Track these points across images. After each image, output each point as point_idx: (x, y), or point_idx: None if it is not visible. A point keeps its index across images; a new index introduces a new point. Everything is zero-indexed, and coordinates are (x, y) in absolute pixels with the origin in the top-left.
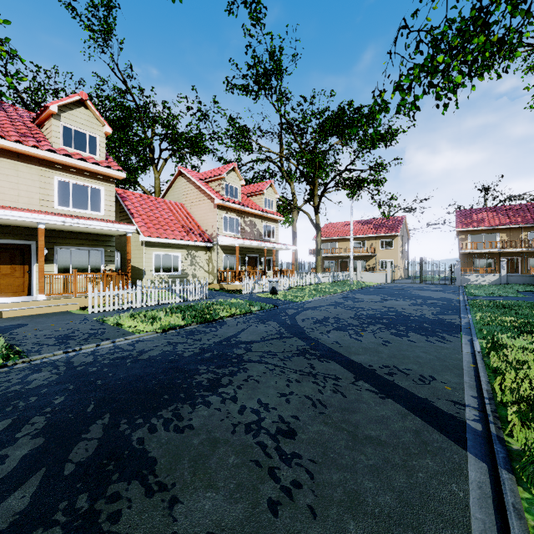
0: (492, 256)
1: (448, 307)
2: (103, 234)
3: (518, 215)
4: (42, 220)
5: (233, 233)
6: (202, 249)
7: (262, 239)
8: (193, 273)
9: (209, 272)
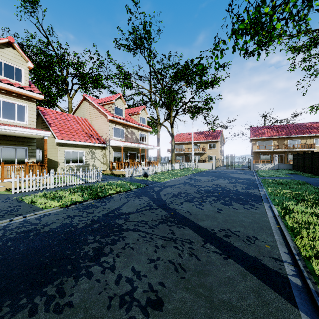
0: (269, 153)
1: (250, 184)
2: (27, 137)
3: (283, 131)
4: None
5: (119, 138)
6: (99, 148)
7: (138, 142)
8: (93, 163)
9: (103, 163)
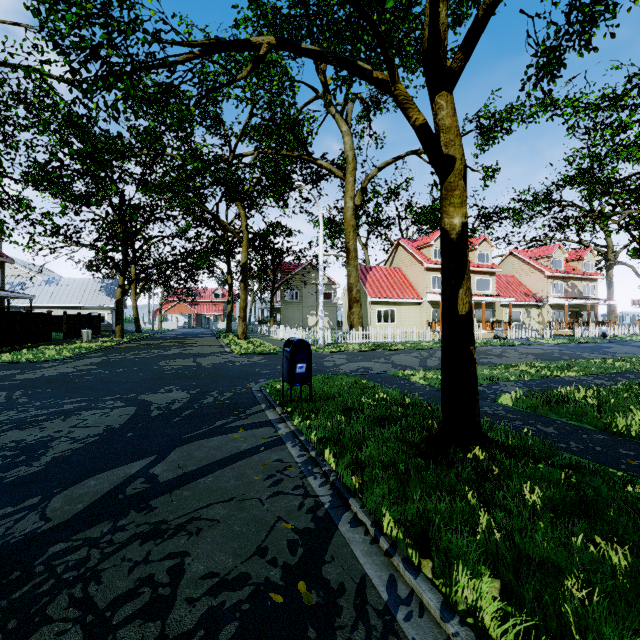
0: None
1: None
2: (491, 302)
3: None
4: (484, 300)
5: (558, 294)
6: (534, 307)
7: (582, 297)
8: (528, 323)
9: (538, 323)
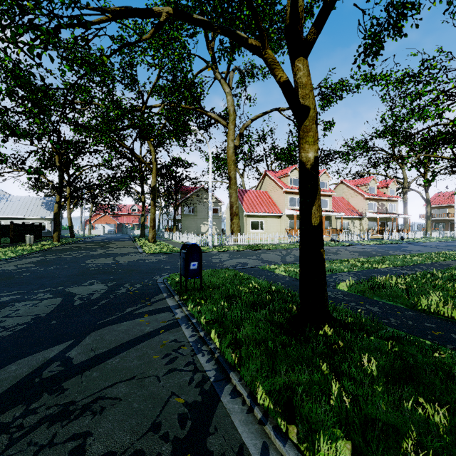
0: None
1: None
2: (328, 216)
3: None
4: (324, 214)
5: (372, 210)
6: (357, 219)
7: (388, 212)
8: (353, 230)
9: (360, 230)
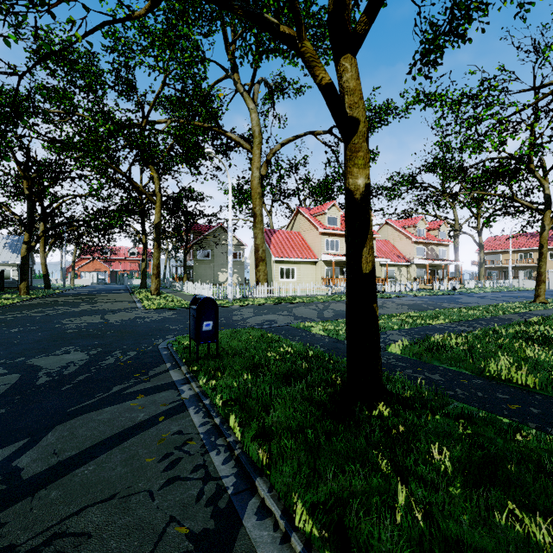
0: None
1: None
2: None
3: None
4: None
5: (421, 256)
6: (404, 266)
7: (438, 258)
8: (400, 279)
9: (407, 279)
